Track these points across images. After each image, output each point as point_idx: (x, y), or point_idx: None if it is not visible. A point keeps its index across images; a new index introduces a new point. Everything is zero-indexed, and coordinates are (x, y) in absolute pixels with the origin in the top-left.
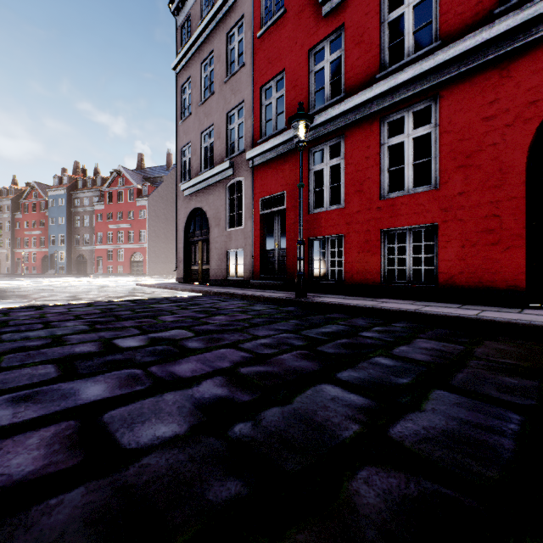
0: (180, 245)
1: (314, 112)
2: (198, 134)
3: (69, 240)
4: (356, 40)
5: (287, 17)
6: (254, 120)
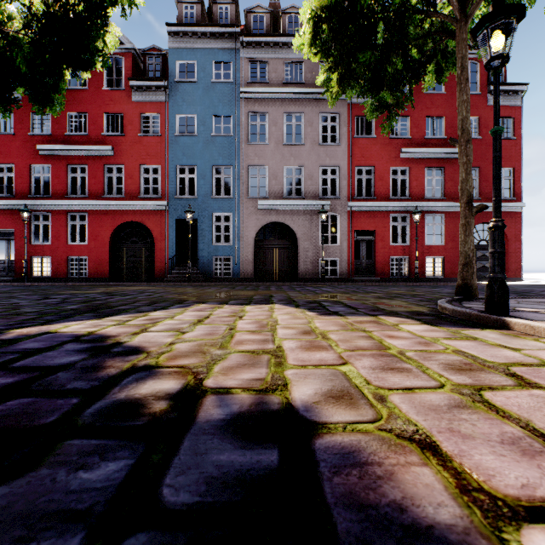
0: None
1: (34, 196)
2: None
3: None
4: (57, 175)
5: (16, 138)
6: None
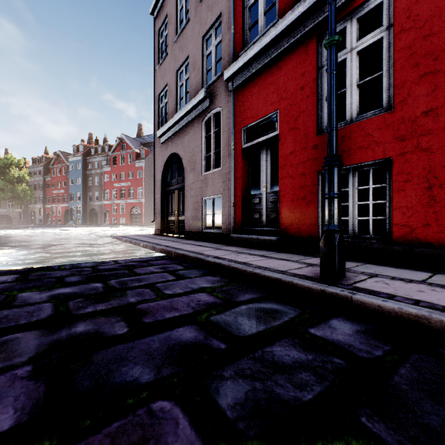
0: (157, 195)
1: None
2: (173, 73)
3: (84, 197)
4: None
5: None
6: (234, 30)
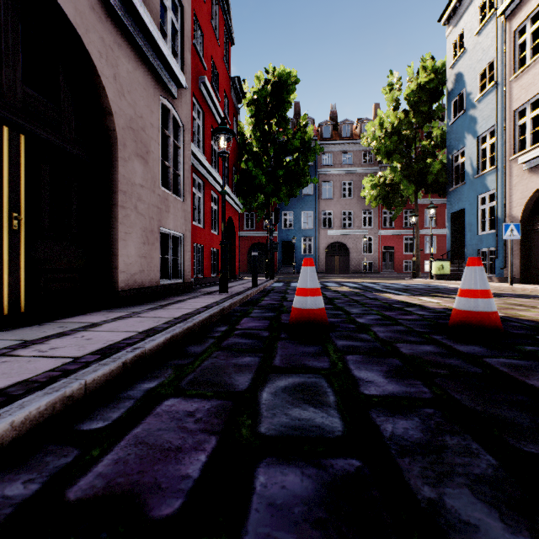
0: None
1: None
2: None
3: None
4: None
5: None
6: None
